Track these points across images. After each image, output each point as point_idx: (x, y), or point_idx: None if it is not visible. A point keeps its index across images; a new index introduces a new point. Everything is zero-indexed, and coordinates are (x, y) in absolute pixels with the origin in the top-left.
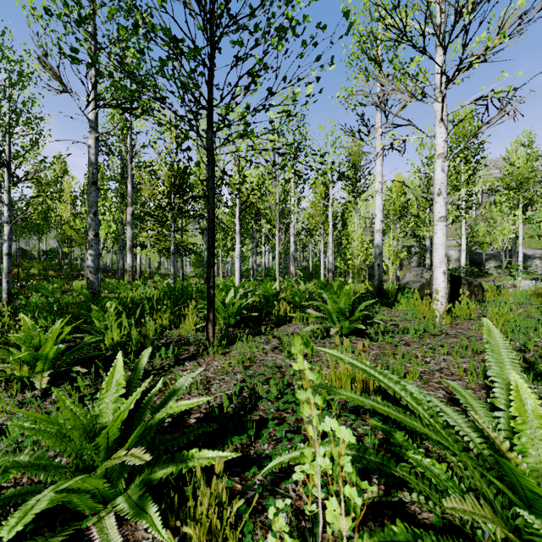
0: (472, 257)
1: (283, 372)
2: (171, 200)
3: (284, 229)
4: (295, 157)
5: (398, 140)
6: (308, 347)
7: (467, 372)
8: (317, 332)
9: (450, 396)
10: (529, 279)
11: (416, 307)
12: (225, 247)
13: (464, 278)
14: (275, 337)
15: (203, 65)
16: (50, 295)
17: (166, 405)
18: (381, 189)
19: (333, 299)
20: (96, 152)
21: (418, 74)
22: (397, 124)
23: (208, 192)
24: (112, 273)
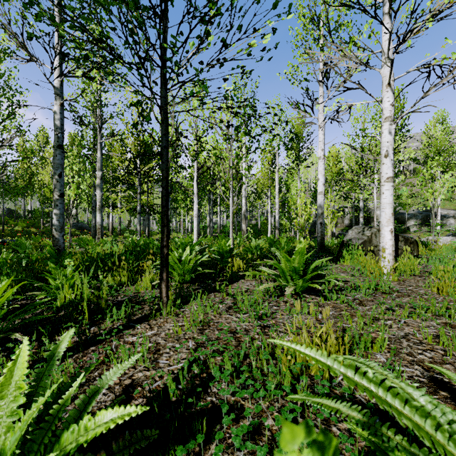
0: (396, 216)
1: (238, 338)
2: (137, 166)
3: (237, 190)
4: (249, 117)
5: (345, 106)
6: (324, 451)
7: (435, 339)
8: (270, 290)
9: (430, 375)
10: (445, 235)
11: (361, 263)
12: (185, 208)
13: (401, 235)
14: (229, 295)
15: (154, 13)
16: (21, 251)
17: (83, 414)
18: (323, 155)
19: (286, 257)
20: (62, 117)
21: (370, 37)
22: (347, 87)
23: (162, 150)
24: (87, 230)
